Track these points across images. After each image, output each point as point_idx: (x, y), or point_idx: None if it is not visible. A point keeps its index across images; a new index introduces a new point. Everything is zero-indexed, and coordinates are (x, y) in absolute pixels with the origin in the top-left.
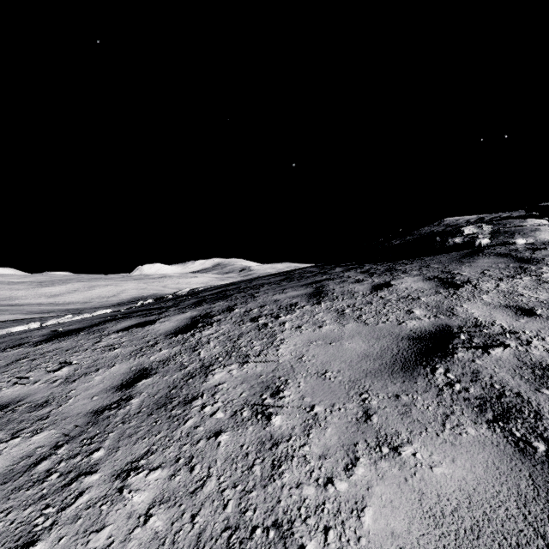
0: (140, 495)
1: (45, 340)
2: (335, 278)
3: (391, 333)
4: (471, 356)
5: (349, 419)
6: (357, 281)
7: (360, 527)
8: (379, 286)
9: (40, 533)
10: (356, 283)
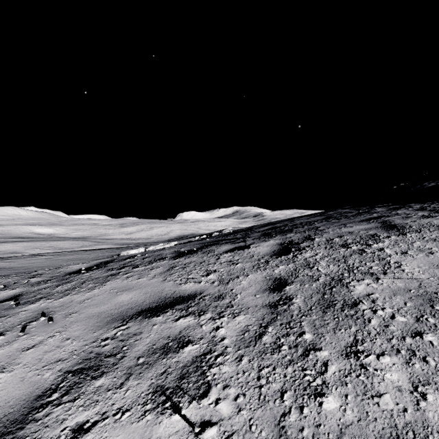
0: (390, 374)
1: (177, 256)
2: (391, 215)
3: None
4: None
5: None
6: (426, 217)
7: None
8: None
9: (321, 388)
10: (427, 218)
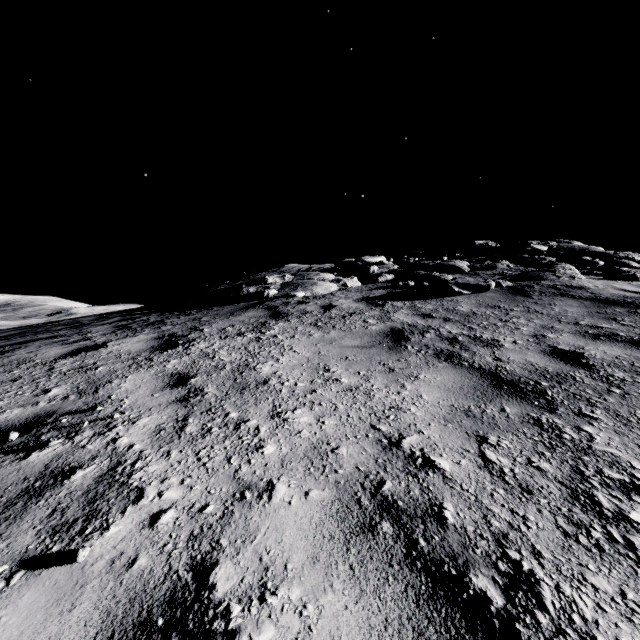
0: None
1: None
2: (65, 335)
3: None
4: None
5: None
6: (75, 341)
7: None
8: (81, 350)
9: None
10: (66, 344)
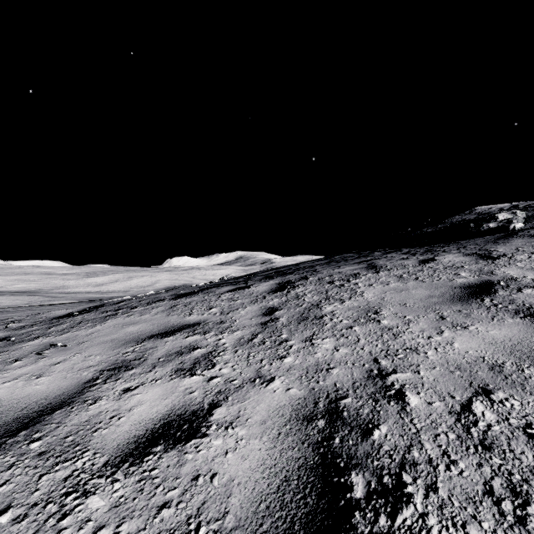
0: (325, 345)
1: (177, 297)
2: (381, 258)
3: (446, 285)
4: (508, 293)
5: (431, 319)
6: (403, 259)
7: (453, 347)
8: (425, 261)
9: (285, 355)
10: (403, 260)
